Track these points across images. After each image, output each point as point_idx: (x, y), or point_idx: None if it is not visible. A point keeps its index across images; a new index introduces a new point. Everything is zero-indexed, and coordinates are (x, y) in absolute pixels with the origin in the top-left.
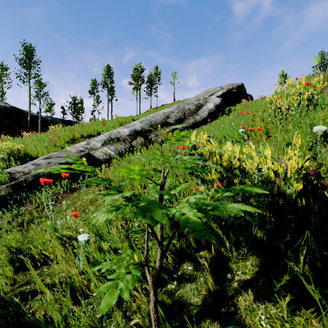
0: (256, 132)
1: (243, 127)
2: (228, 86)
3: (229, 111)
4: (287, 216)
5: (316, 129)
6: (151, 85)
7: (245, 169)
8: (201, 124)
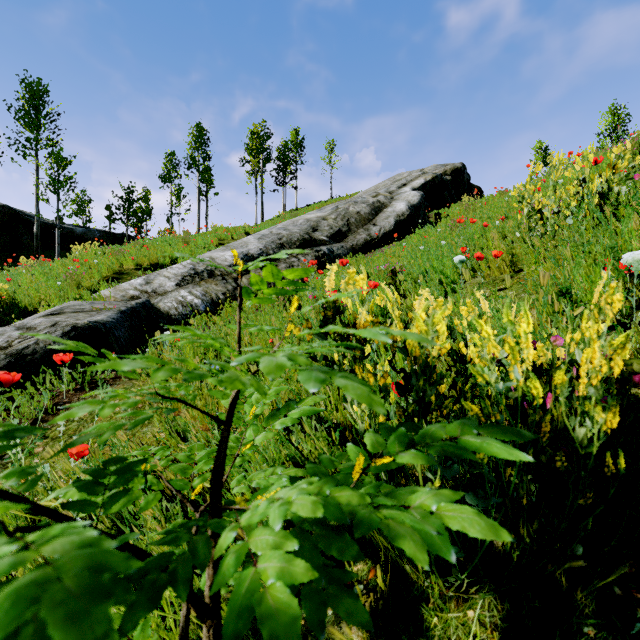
0: (490, 261)
1: (464, 252)
2: (435, 169)
3: (437, 218)
4: (577, 499)
5: (630, 259)
6: (285, 165)
7: (466, 355)
8: (382, 243)
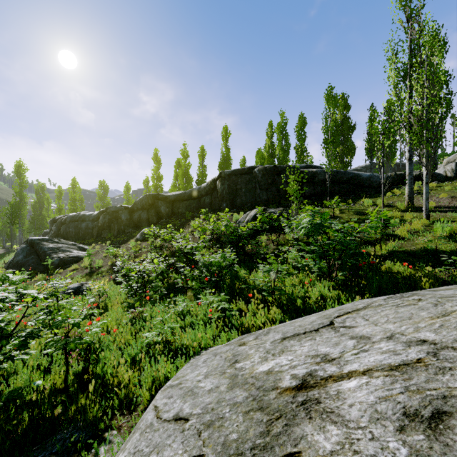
0: None
1: None
2: None
3: None
4: None
5: None
6: None
7: None
8: None
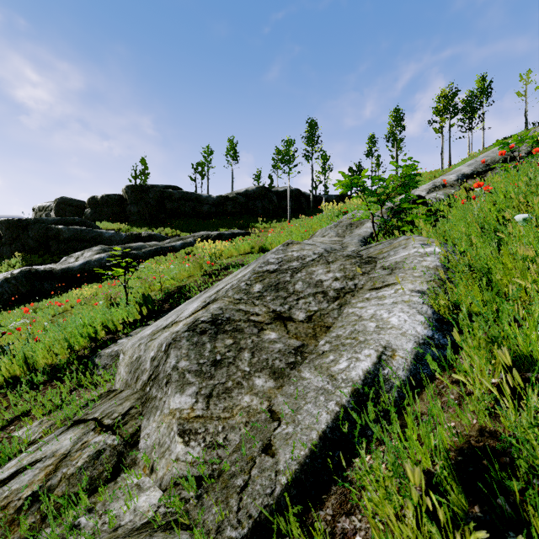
0: None
1: None
2: None
3: None
4: None
5: None
6: (471, 113)
7: None
8: None
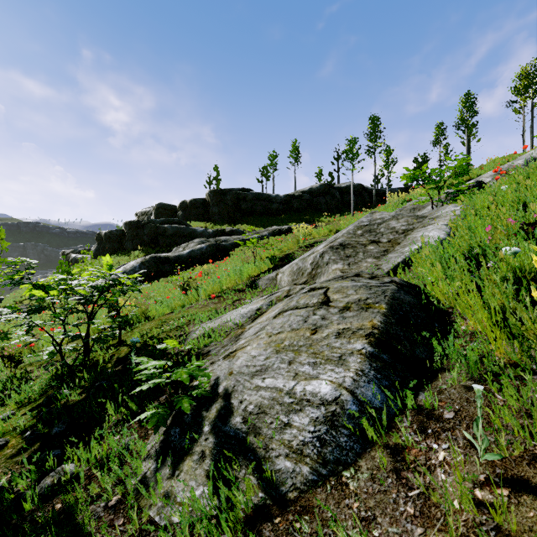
0: None
1: None
2: None
3: None
4: None
5: None
6: None
7: None
8: None
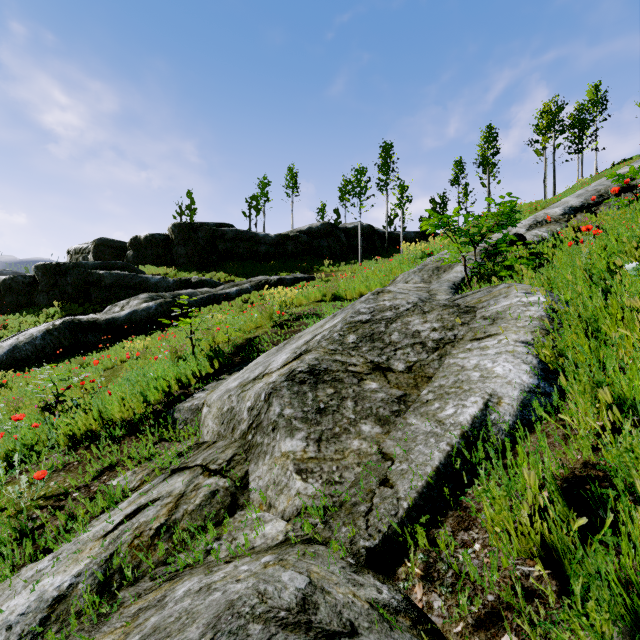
0: None
1: None
2: None
3: None
4: None
5: None
6: (581, 130)
7: None
8: None
